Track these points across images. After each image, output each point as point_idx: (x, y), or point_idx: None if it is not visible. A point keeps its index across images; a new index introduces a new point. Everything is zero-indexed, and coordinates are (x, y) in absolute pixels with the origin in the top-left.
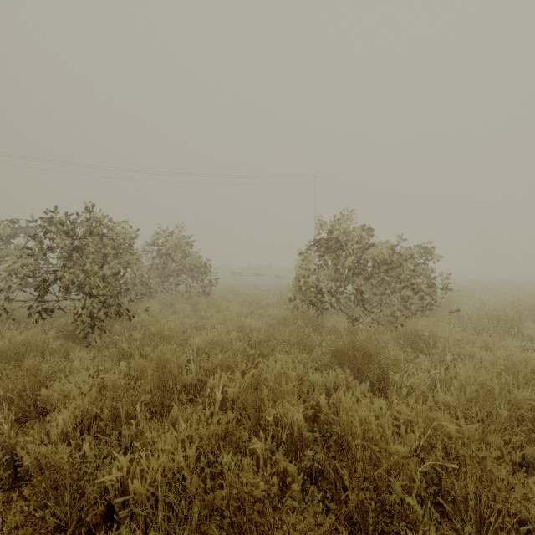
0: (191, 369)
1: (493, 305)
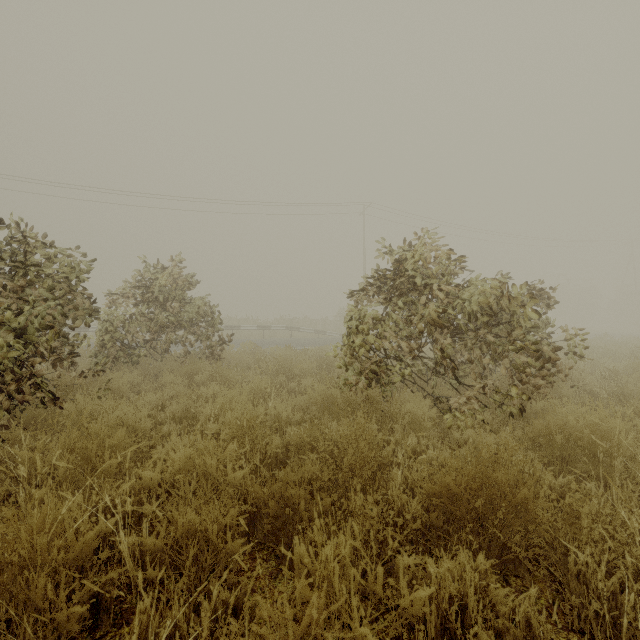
0: (119, 546)
1: (634, 374)
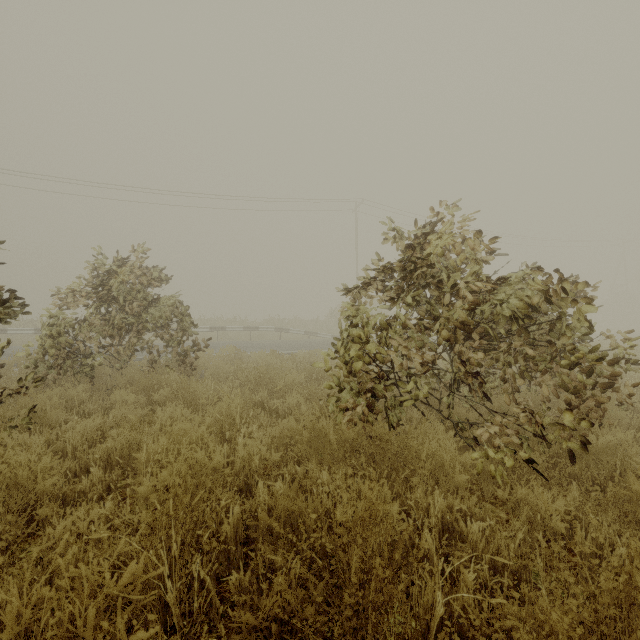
0: None
1: None
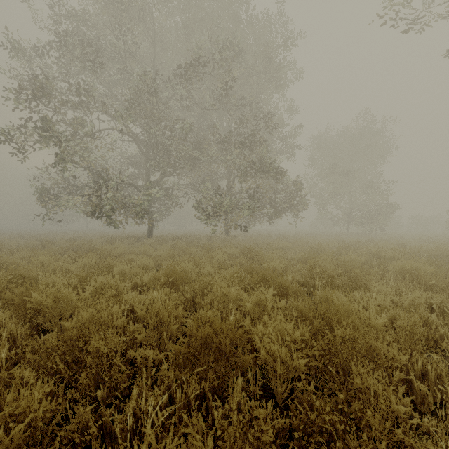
0: None
1: None
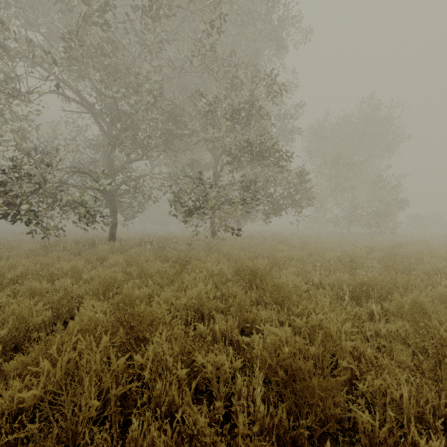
0: None
1: None
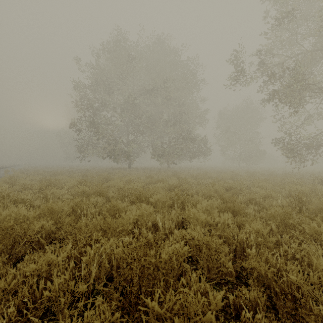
0: None
1: None
